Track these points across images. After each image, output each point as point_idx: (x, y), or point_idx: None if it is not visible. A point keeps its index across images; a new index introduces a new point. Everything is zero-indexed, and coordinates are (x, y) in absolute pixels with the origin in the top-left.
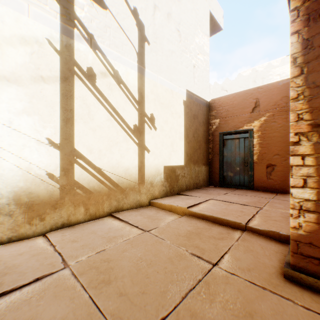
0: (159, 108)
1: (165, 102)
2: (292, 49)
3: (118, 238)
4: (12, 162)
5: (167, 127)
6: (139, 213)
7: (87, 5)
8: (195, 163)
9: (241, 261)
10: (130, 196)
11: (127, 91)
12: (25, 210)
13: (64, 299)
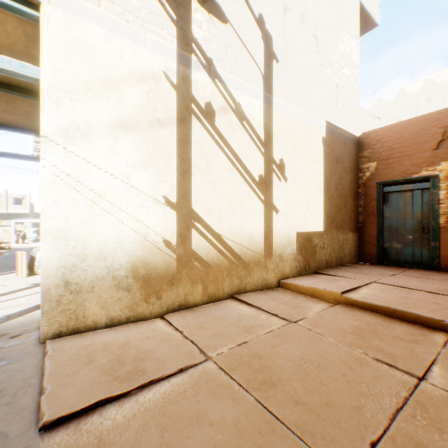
0: (291, 151)
1: (298, 142)
2: None
3: (256, 328)
4: (129, 226)
5: (301, 177)
6: (270, 297)
7: (205, 21)
8: (338, 228)
9: None
10: (255, 273)
11: (251, 130)
12: (142, 285)
13: (225, 398)
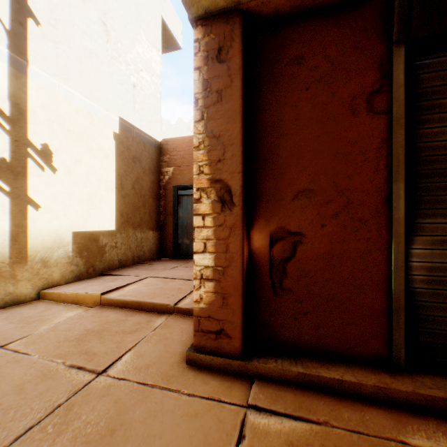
0: (64, 137)
1: (77, 130)
2: (195, 88)
3: None
4: None
5: (82, 170)
6: (4, 317)
7: None
8: (136, 227)
9: (143, 357)
10: None
11: None
12: None
13: None
